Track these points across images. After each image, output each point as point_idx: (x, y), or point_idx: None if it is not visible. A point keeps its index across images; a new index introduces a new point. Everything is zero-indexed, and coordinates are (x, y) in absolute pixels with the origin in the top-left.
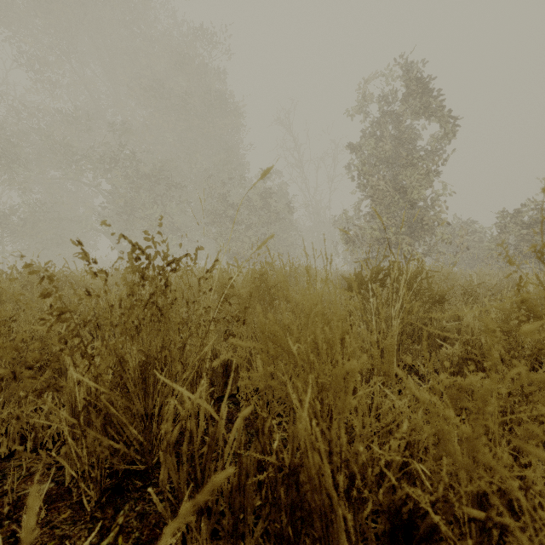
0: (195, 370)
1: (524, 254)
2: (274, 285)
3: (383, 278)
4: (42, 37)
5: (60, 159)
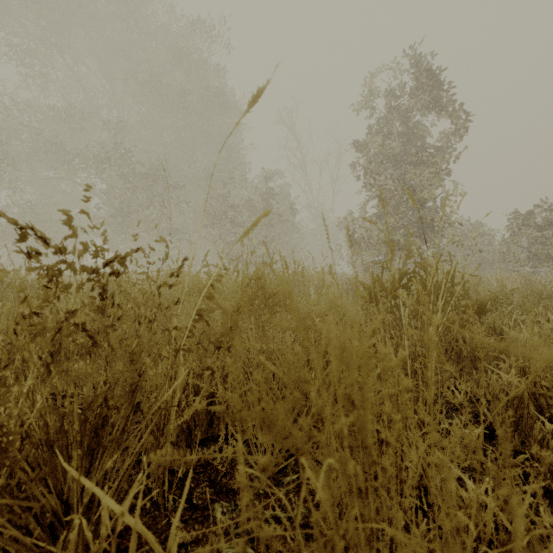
0: (152, 426)
1: (538, 257)
2: (274, 294)
3: (408, 283)
4: (34, 31)
5: (52, 158)
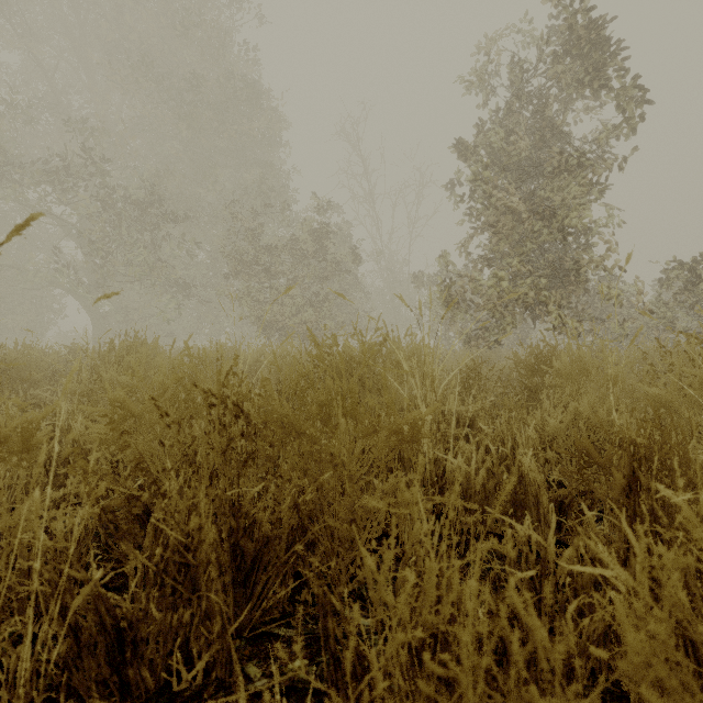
0: None
1: None
2: None
3: None
4: None
5: None
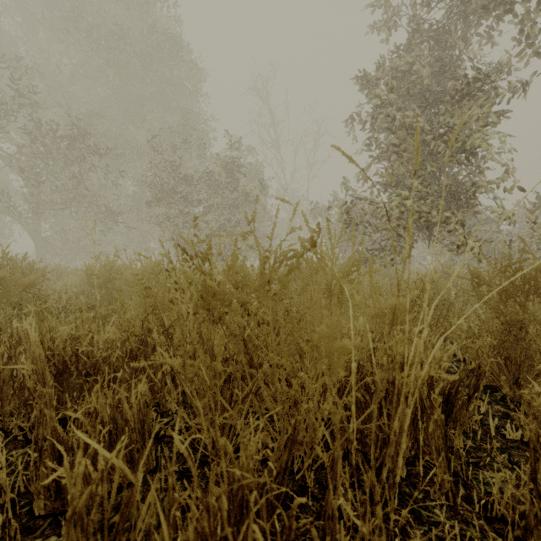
0: None
1: None
2: None
3: None
4: None
5: None
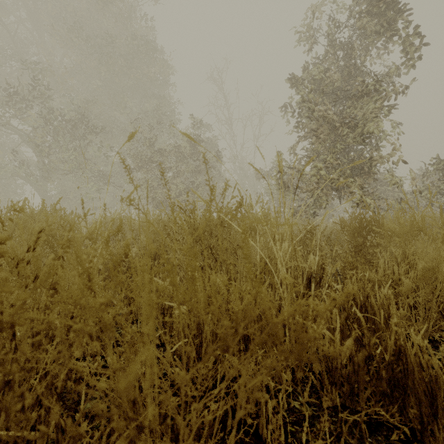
0: None
1: None
2: None
3: None
4: None
5: None
